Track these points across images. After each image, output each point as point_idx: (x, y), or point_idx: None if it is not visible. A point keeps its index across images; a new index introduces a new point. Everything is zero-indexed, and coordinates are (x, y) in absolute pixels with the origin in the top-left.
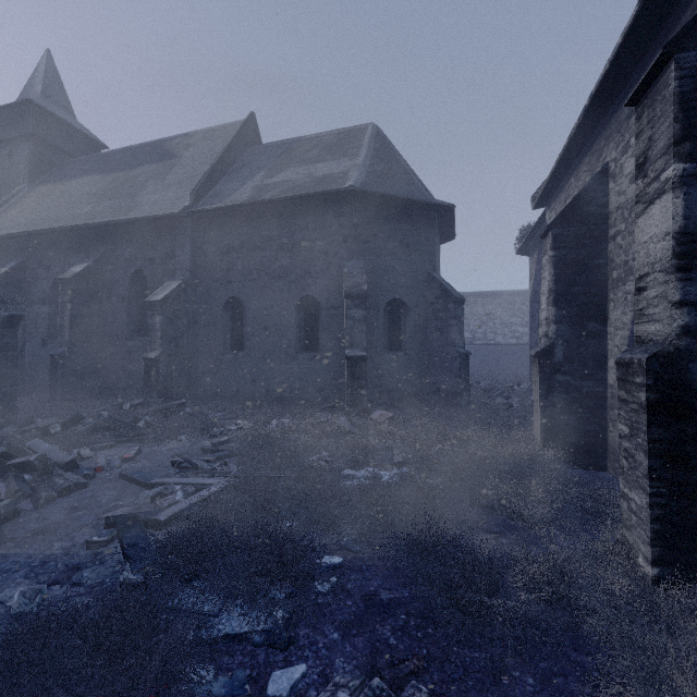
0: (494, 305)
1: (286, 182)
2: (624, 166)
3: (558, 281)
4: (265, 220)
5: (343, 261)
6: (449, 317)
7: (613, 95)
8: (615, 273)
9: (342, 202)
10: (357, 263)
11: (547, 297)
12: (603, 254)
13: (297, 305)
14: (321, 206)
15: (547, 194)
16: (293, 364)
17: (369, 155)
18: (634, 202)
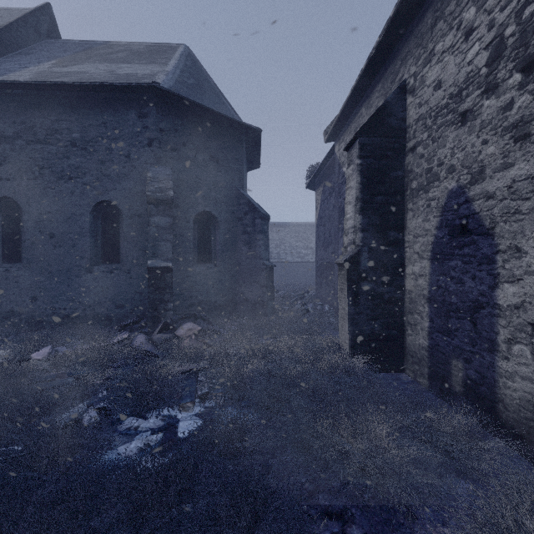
0: (285, 233)
1: (81, 73)
2: (427, 76)
3: (364, 189)
4: (50, 109)
5: (148, 166)
6: (256, 232)
7: (415, 9)
8: (415, 183)
9: (147, 102)
10: (164, 169)
11: (354, 205)
12: (402, 166)
13: (93, 211)
14: (122, 103)
15: (338, 127)
16: (87, 277)
17: (179, 67)
18: (440, 107)
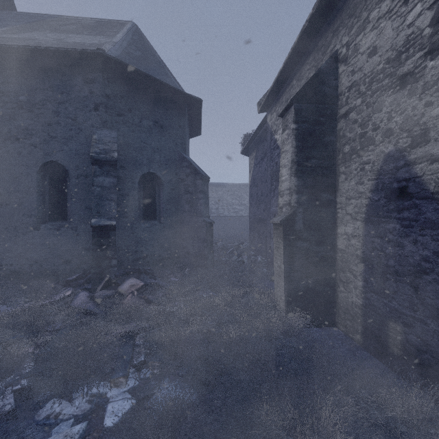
0: (223, 192)
1: (29, 39)
2: (360, 43)
3: (299, 153)
4: None
5: (94, 129)
6: (197, 191)
7: None
8: (348, 147)
9: (93, 68)
10: (110, 132)
11: (290, 168)
12: (334, 132)
13: (41, 171)
14: (69, 68)
15: (271, 98)
16: (34, 234)
17: (126, 40)
18: (376, 72)
